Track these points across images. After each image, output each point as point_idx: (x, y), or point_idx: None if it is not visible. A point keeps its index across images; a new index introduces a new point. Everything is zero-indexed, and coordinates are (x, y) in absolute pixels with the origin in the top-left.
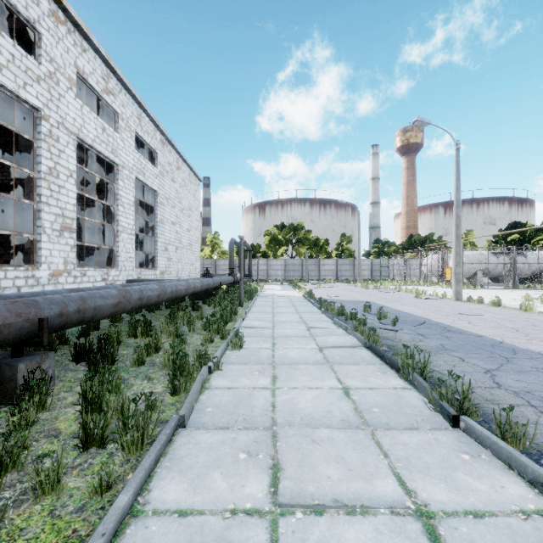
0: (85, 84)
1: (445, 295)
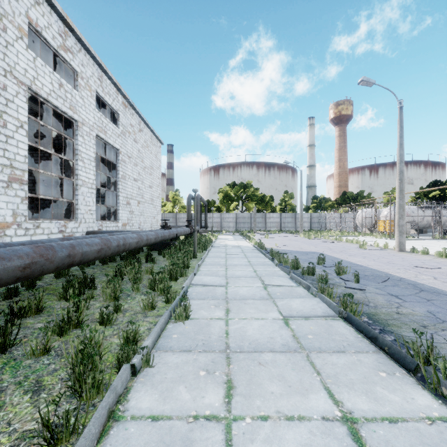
0: (39, 37)
1: (386, 246)
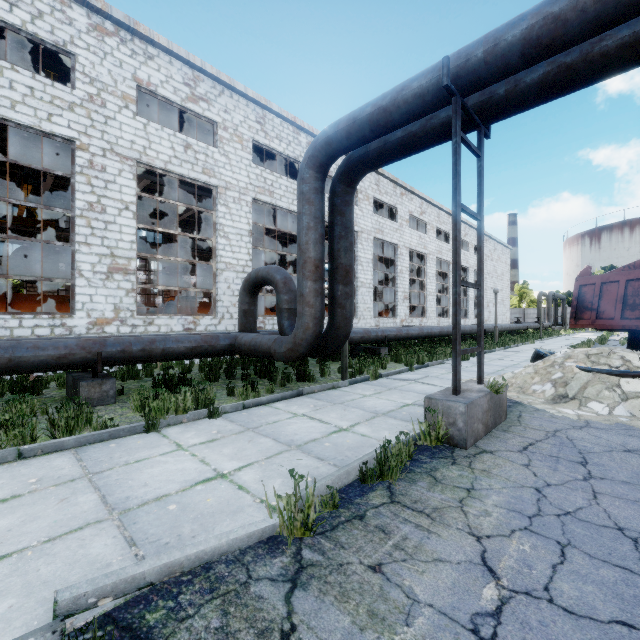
0: None
1: None
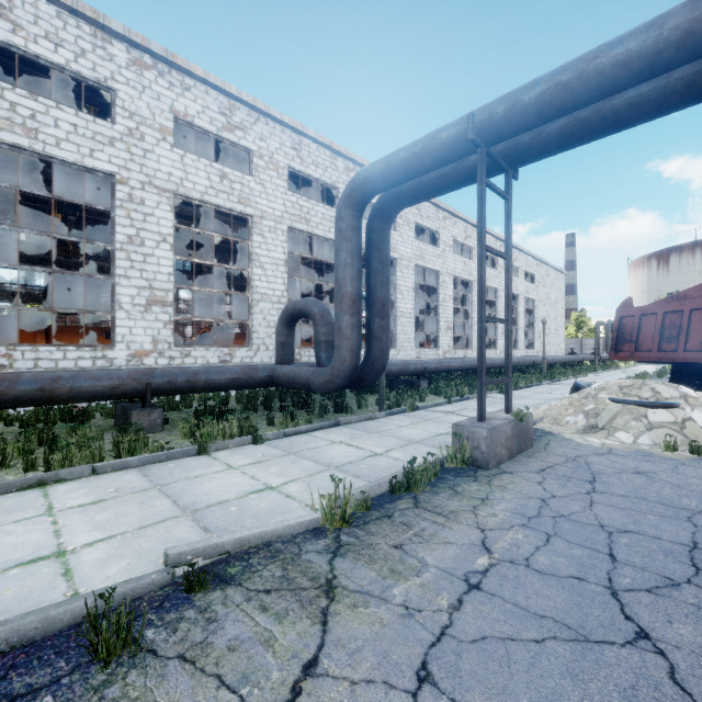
0: None
1: None
